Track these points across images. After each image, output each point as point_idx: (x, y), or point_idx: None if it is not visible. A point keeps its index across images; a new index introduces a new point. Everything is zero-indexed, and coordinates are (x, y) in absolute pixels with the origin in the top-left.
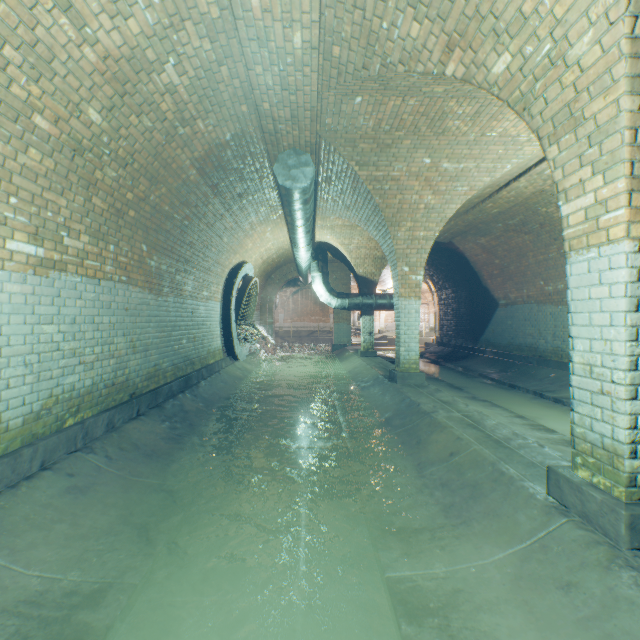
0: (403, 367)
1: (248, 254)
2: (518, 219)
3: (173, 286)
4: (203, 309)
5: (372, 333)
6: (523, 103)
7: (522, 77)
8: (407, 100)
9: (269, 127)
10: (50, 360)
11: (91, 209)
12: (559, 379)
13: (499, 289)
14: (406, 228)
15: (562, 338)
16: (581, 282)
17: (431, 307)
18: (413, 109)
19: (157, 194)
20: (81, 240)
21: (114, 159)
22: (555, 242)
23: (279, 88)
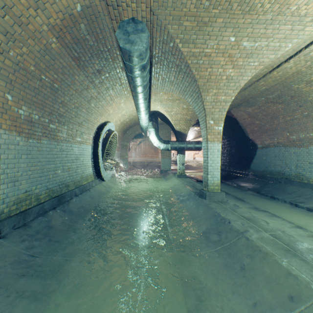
0: (209, 188)
1: (110, 117)
2: (276, 94)
3: (46, 132)
4: (77, 149)
5: (184, 164)
6: None
7: None
8: None
9: None
10: None
11: None
12: (303, 193)
13: (257, 138)
14: (212, 93)
15: (303, 167)
16: None
17: None
18: None
19: (17, 52)
20: None
21: None
22: (300, 108)
23: None
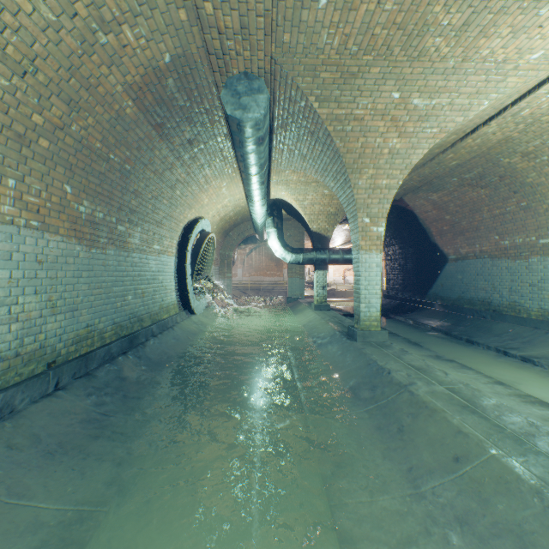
0: (363, 324)
1: (204, 210)
2: (476, 172)
3: (113, 237)
4: (154, 263)
5: (325, 287)
6: None
7: None
8: (384, 2)
9: (215, 44)
10: None
11: None
12: (520, 335)
13: (449, 244)
14: (368, 176)
15: (520, 293)
16: None
17: None
18: (389, 18)
19: (81, 124)
20: None
21: (0, 59)
22: (515, 195)
23: None
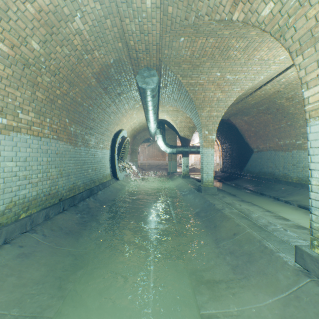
0: (205, 184)
1: (124, 125)
2: (265, 106)
3: (83, 141)
4: (100, 153)
5: (188, 166)
6: (280, 32)
7: (280, 16)
8: (208, 39)
9: (133, 55)
10: (11, 181)
11: (35, 98)
12: (287, 190)
13: (254, 143)
14: (206, 111)
15: (288, 169)
16: (317, 136)
17: (217, 153)
18: (212, 44)
19: (73, 92)
20: (29, 115)
21: (48, 71)
22: (284, 118)
23: (138, 32)
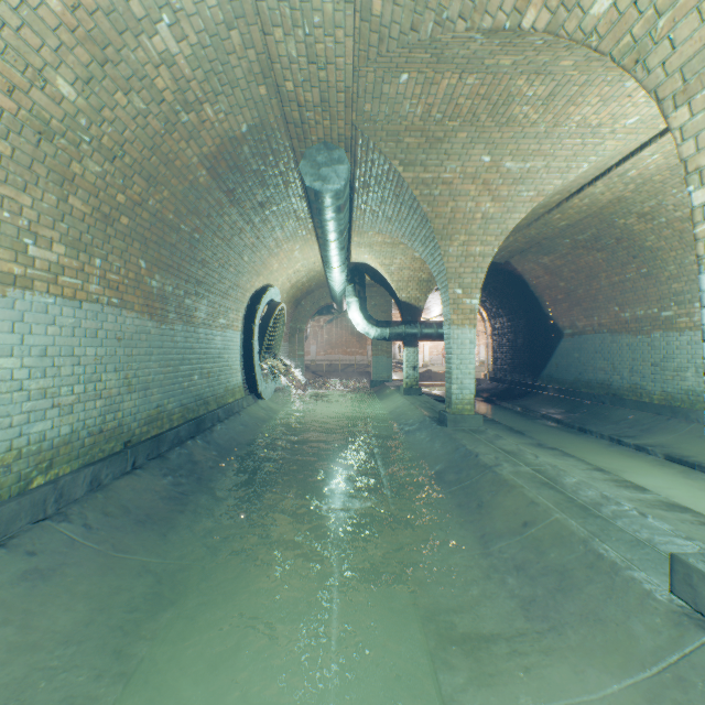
0: (455, 408)
1: (274, 276)
2: (589, 233)
3: (181, 312)
4: (219, 339)
5: (416, 367)
6: (636, 52)
7: (637, 14)
8: (465, 77)
9: (294, 115)
10: (9, 403)
11: (67, 212)
12: (639, 422)
13: (564, 316)
14: (459, 242)
15: (642, 373)
16: None
17: (481, 338)
18: (472, 90)
19: (157, 198)
20: (54, 250)
21: (97, 149)
22: (634, 260)
23: (305, 60)
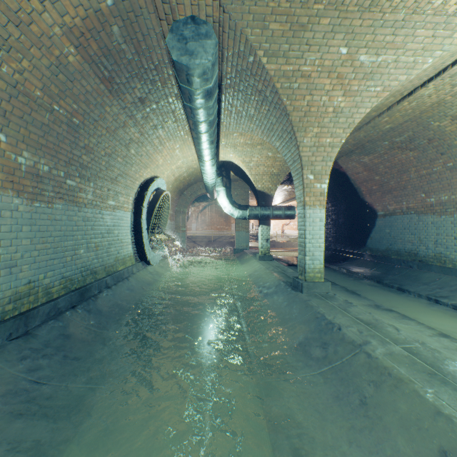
0: (308, 276)
1: (160, 170)
2: (406, 136)
3: (61, 191)
4: (109, 218)
5: (269, 240)
6: None
7: None
8: None
9: None
10: None
11: None
12: (447, 284)
13: (377, 202)
14: (313, 134)
15: (446, 245)
16: None
17: None
18: None
19: (14, 67)
20: None
21: None
22: (442, 156)
23: None
